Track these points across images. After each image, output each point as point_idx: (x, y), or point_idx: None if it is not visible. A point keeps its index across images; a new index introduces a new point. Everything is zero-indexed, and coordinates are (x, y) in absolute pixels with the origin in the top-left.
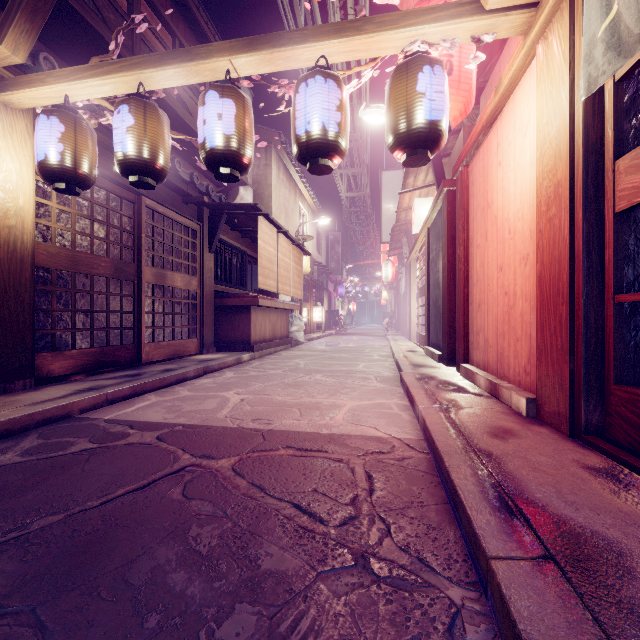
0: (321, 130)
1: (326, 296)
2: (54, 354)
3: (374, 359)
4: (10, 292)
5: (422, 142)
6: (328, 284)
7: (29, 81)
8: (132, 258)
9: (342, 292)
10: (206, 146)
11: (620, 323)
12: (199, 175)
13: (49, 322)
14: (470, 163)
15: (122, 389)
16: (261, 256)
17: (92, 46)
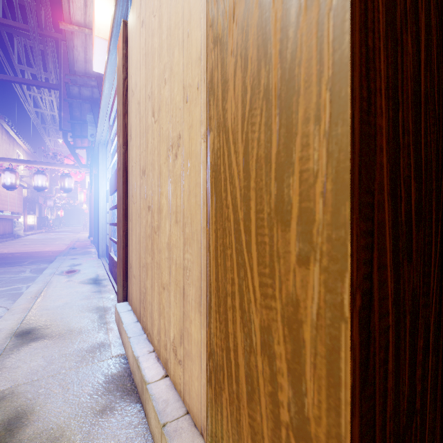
0: (42, 186)
1: (37, 207)
2: None
3: (66, 240)
4: None
5: (67, 191)
6: (39, 198)
7: None
8: None
9: (51, 204)
10: (5, 184)
11: None
12: None
13: None
14: None
15: None
16: (1, 195)
17: None
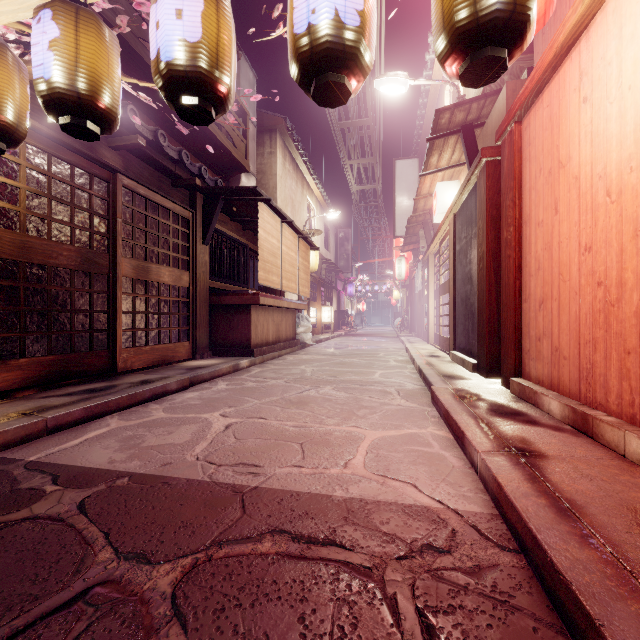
0: (333, 21)
1: (335, 295)
2: None
3: (391, 365)
4: None
5: (499, 31)
6: (337, 283)
7: None
8: (106, 247)
9: (352, 291)
10: (160, 61)
11: None
12: (195, 160)
13: None
14: (524, 118)
15: (71, 412)
16: (262, 248)
17: None
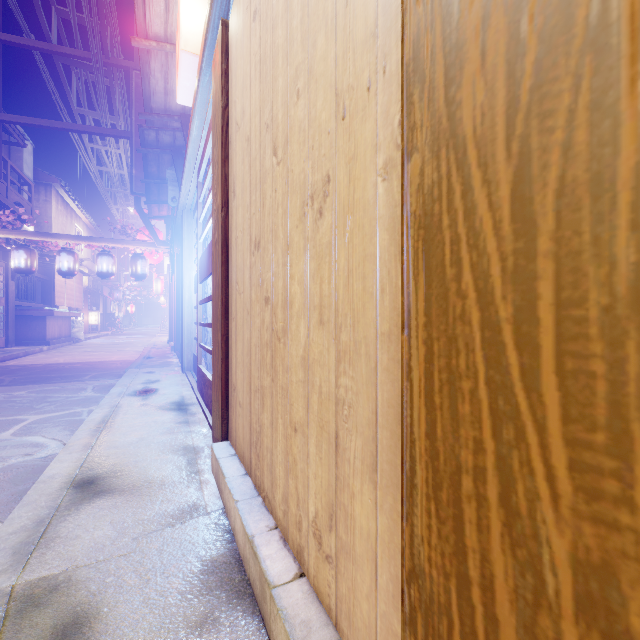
0: (107, 272)
1: (102, 300)
2: None
3: (138, 346)
4: None
5: (140, 278)
6: (104, 289)
7: None
8: None
9: (119, 296)
10: (61, 270)
11: None
12: None
13: None
14: None
15: None
16: (56, 285)
17: None
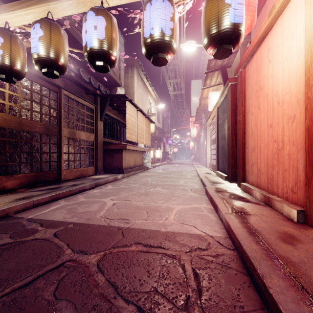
0: (160, 33)
1: (162, 144)
2: (7, 177)
3: (188, 178)
4: None
5: (228, 39)
6: (163, 138)
7: None
8: (56, 123)
9: (170, 142)
10: (87, 47)
11: None
12: (96, 81)
13: (4, 158)
14: (246, 66)
15: (44, 198)
16: (128, 123)
17: None
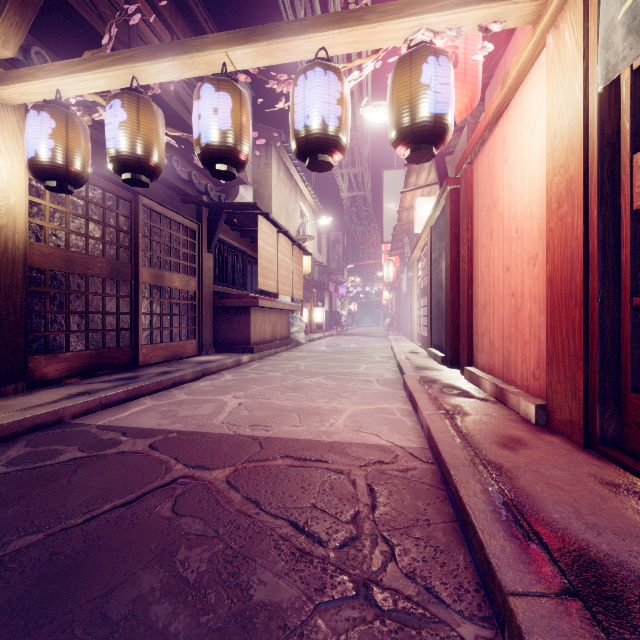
0: (321, 124)
1: (327, 296)
2: (48, 357)
3: (375, 361)
4: (1, 293)
5: (426, 137)
6: (329, 284)
7: (19, 76)
8: (129, 258)
9: (343, 292)
10: (201, 142)
11: (638, 327)
12: (198, 174)
13: (42, 324)
14: (474, 160)
15: (117, 393)
16: (261, 256)
17: (88, 42)
